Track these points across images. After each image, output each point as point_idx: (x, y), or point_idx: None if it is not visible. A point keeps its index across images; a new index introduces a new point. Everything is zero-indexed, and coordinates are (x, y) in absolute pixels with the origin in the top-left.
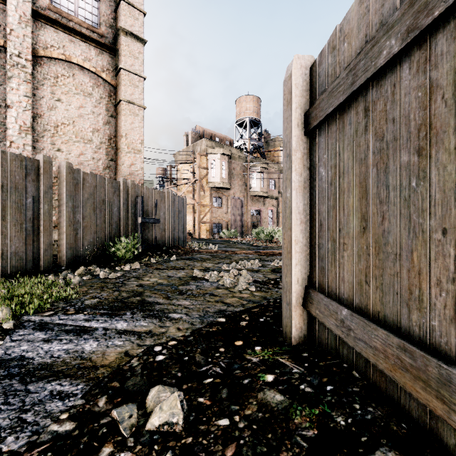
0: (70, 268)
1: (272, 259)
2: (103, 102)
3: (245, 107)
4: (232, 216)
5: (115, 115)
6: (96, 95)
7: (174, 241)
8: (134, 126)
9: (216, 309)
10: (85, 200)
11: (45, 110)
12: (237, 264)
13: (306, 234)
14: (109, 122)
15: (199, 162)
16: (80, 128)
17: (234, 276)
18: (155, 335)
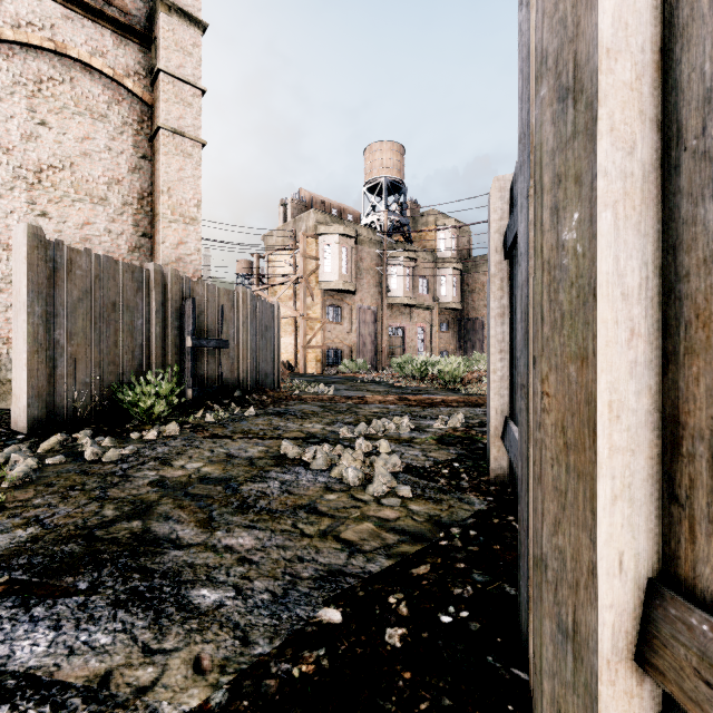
0: (35, 438)
1: (433, 414)
2: (129, 132)
3: (380, 160)
4: (359, 338)
5: (150, 155)
6: (115, 118)
7: (256, 379)
8: (184, 175)
9: (319, 567)
10: (74, 302)
11: (17, 141)
12: (369, 427)
13: (651, 381)
14: (139, 168)
15: (303, 248)
16: (84, 176)
17: (364, 457)
18: (109, 710)
